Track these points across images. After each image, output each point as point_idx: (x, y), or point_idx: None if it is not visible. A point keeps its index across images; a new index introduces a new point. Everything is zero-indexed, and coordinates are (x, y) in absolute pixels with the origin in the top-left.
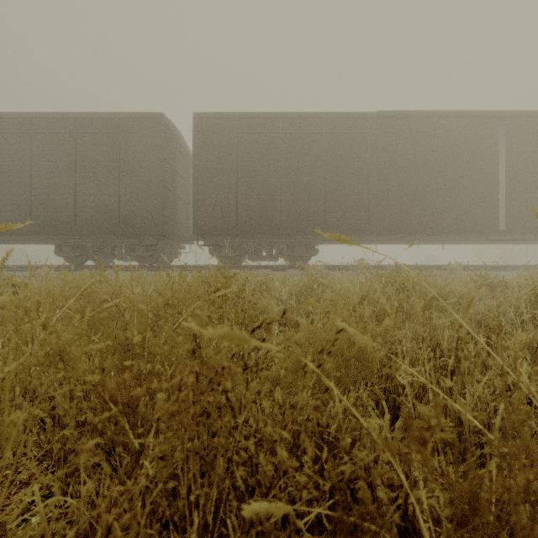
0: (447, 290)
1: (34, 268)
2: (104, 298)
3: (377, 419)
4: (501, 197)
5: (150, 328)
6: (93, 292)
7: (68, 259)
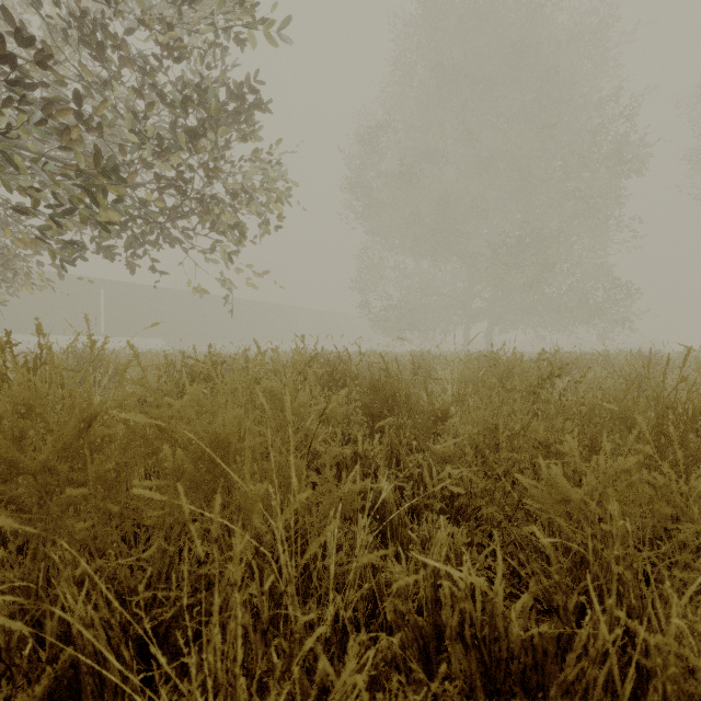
0: None
1: None
2: None
3: None
4: None
5: None
6: None
7: None
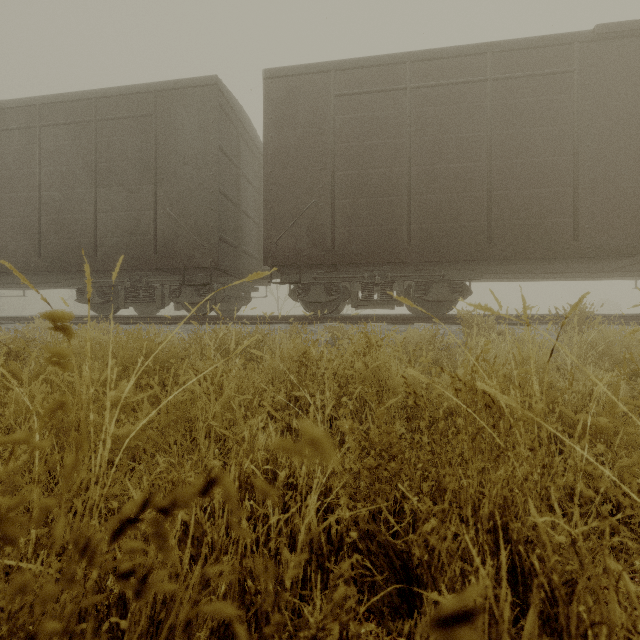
0: None
1: None
2: None
3: None
4: None
5: None
6: None
7: (95, 307)
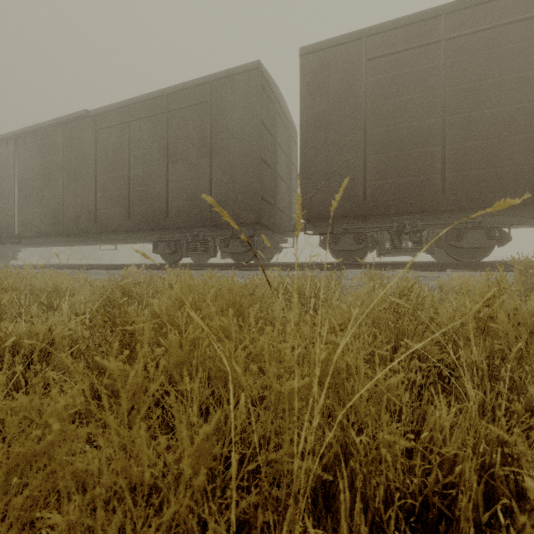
0: None
1: None
2: None
3: None
4: None
5: None
6: None
7: (165, 257)
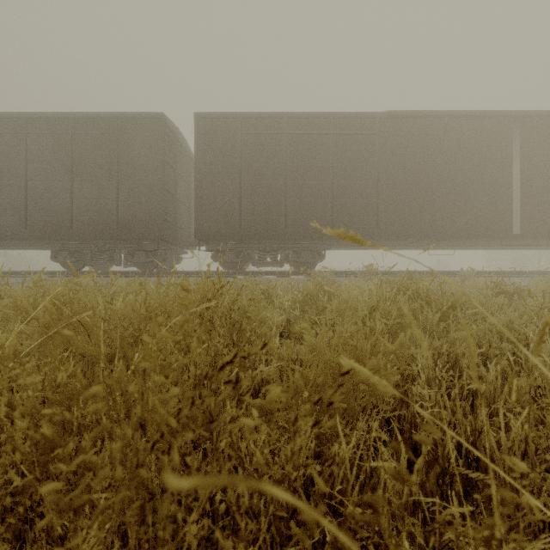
0: (462, 298)
1: (7, 275)
2: (80, 309)
3: (393, 462)
4: (514, 200)
5: (131, 344)
6: (67, 302)
7: (65, 265)
